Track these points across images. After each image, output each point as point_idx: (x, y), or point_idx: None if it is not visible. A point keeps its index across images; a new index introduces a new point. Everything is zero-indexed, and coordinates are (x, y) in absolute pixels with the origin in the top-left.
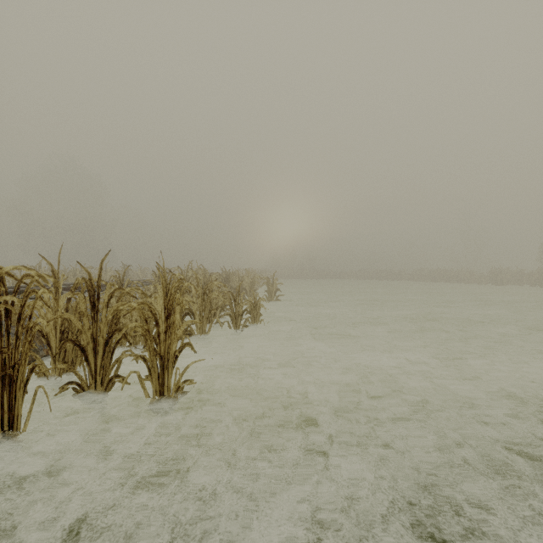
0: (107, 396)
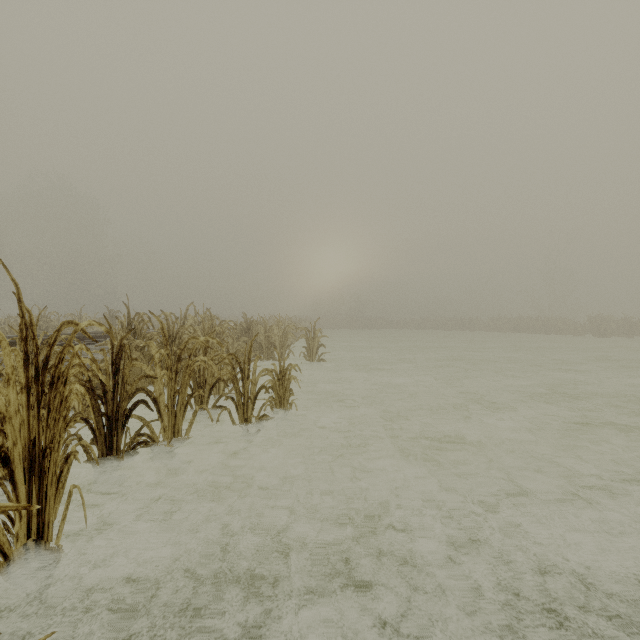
0: None
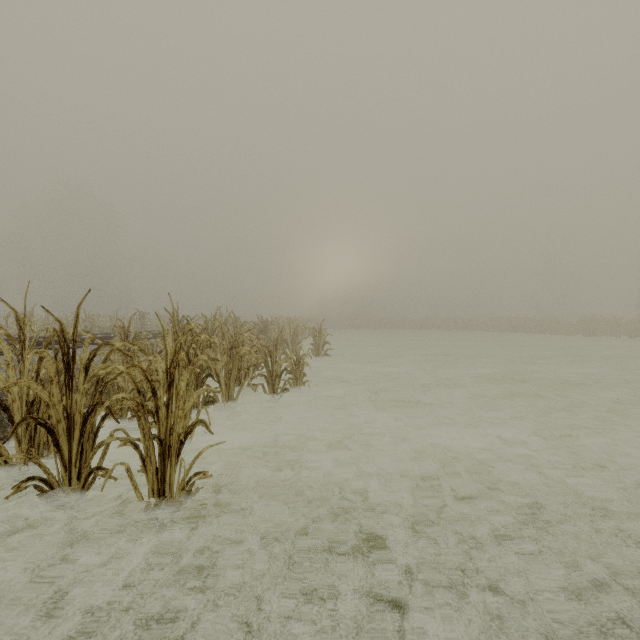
0: (85, 496)
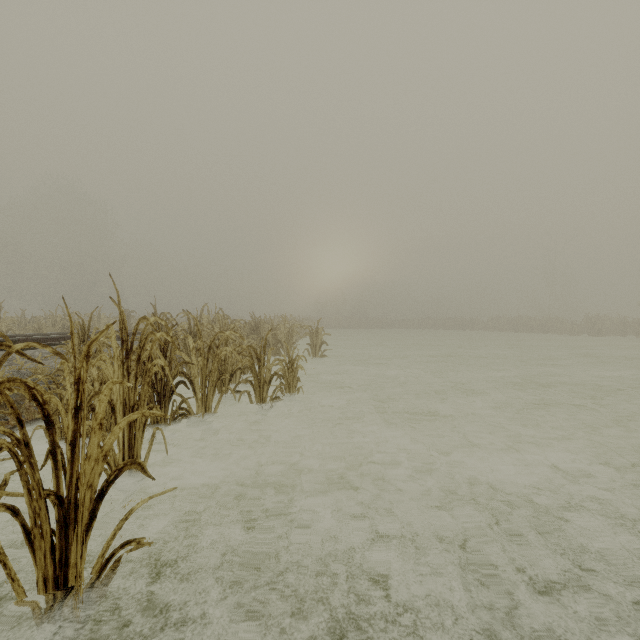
0: None
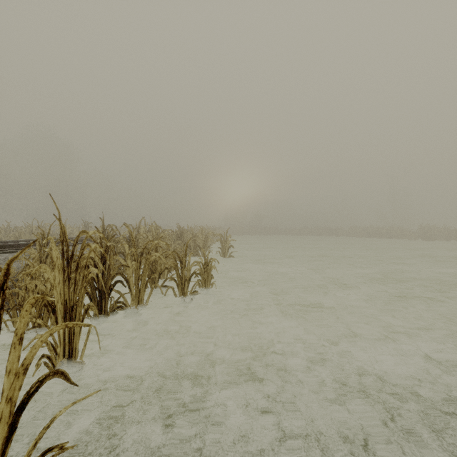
0: None
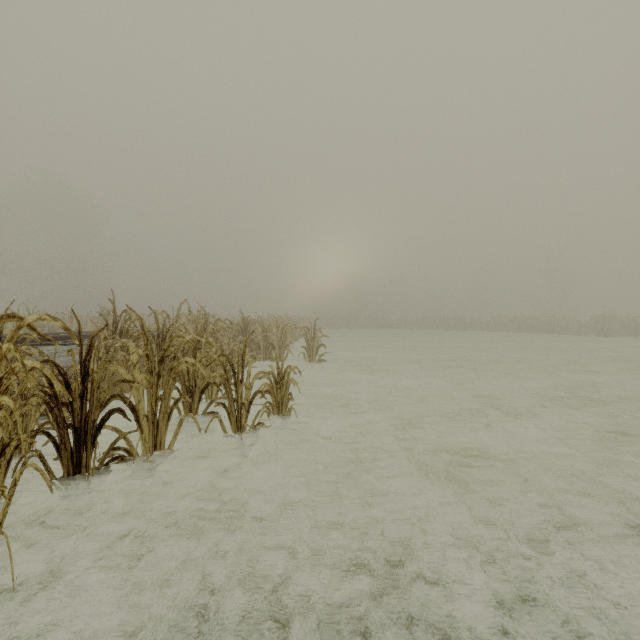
0: None
